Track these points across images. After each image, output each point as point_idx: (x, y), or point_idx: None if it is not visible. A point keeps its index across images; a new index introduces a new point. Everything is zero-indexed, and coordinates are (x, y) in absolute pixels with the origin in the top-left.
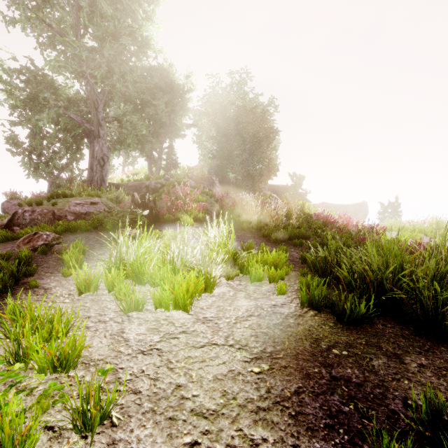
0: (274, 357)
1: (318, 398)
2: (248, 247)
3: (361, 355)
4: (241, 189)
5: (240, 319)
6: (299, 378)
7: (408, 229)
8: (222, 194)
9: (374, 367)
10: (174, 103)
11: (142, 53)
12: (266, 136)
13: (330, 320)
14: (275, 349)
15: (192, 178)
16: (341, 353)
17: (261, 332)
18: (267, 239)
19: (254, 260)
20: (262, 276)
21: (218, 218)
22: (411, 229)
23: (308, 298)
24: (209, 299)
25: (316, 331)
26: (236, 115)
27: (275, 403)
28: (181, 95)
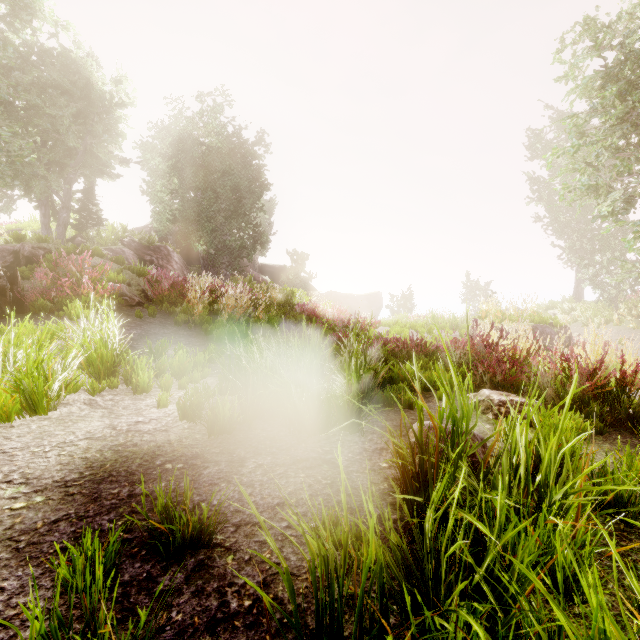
0: (66, 485)
1: (81, 522)
2: (158, 348)
3: (198, 466)
4: (215, 267)
5: (62, 445)
6: (80, 504)
7: (401, 324)
8: (183, 273)
9: (200, 476)
10: (94, 119)
11: (21, 20)
12: (250, 195)
13: (203, 431)
14: (79, 476)
15: (129, 245)
16: (173, 467)
17: (80, 458)
18: (210, 338)
19: (143, 364)
20: (148, 386)
21: (142, 308)
22: (404, 324)
23: (182, 407)
24: (35, 424)
25: (168, 446)
26: (205, 157)
27: (5, 540)
28: (107, 109)
